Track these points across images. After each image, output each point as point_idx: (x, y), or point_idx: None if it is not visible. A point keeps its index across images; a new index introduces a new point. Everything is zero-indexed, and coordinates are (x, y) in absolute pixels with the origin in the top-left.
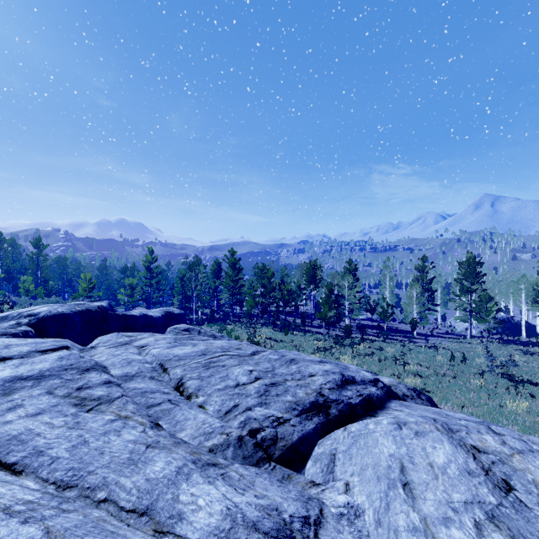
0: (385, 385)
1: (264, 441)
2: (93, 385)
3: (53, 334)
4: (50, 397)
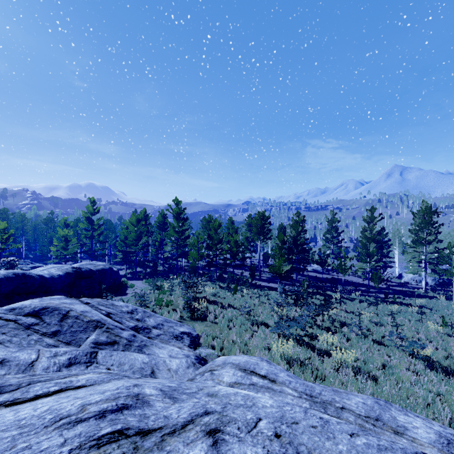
0: None
1: None
2: None
3: None
4: None
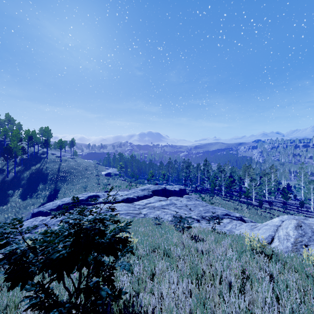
0: (241, 219)
1: (203, 217)
2: (177, 206)
3: (156, 194)
4: (173, 207)
